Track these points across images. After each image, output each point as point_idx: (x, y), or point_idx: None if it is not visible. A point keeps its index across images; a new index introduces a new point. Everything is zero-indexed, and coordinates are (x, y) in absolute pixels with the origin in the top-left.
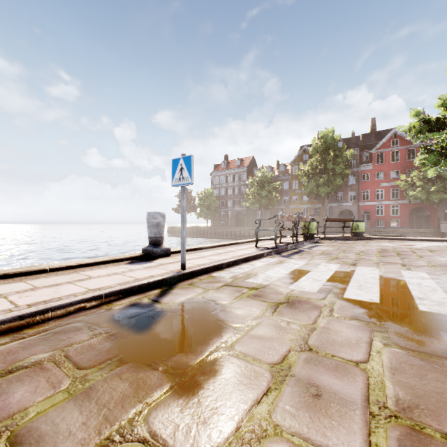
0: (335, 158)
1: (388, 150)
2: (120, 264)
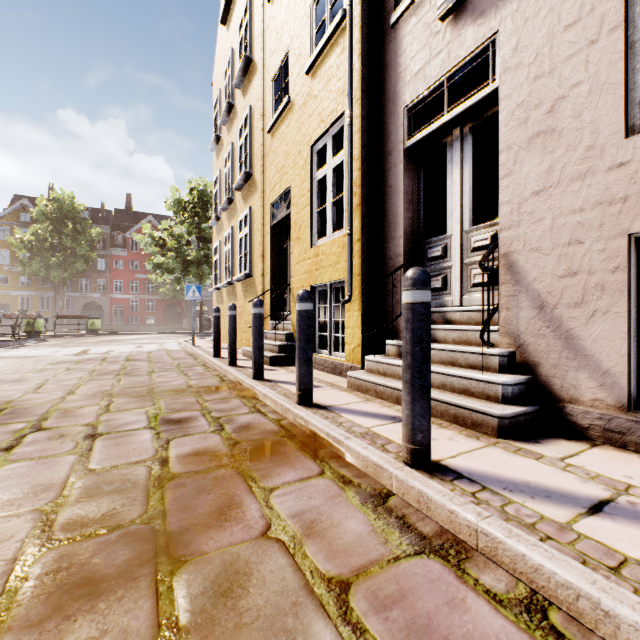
0: (76, 235)
1: None
2: None
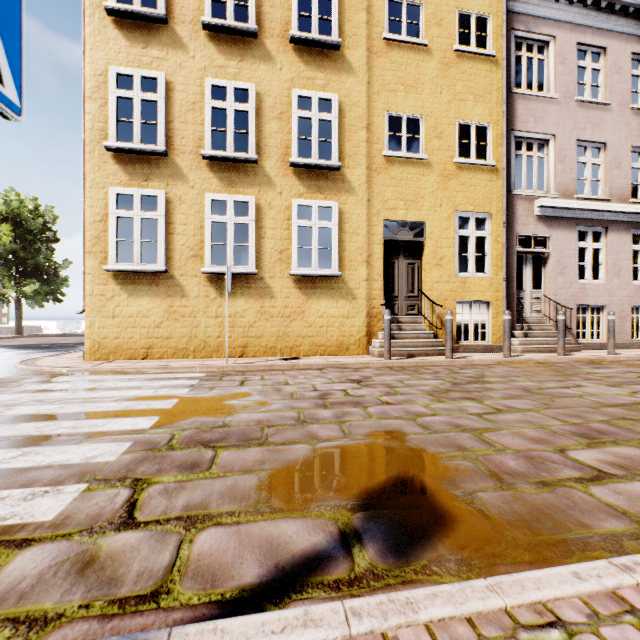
0: None
1: None
2: None
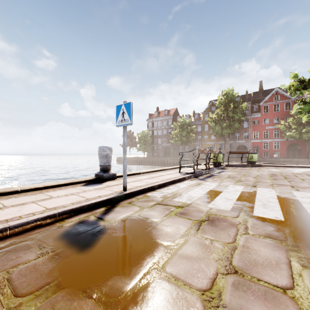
0: (234, 109)
1: (272, 103)
2: (77, 186)
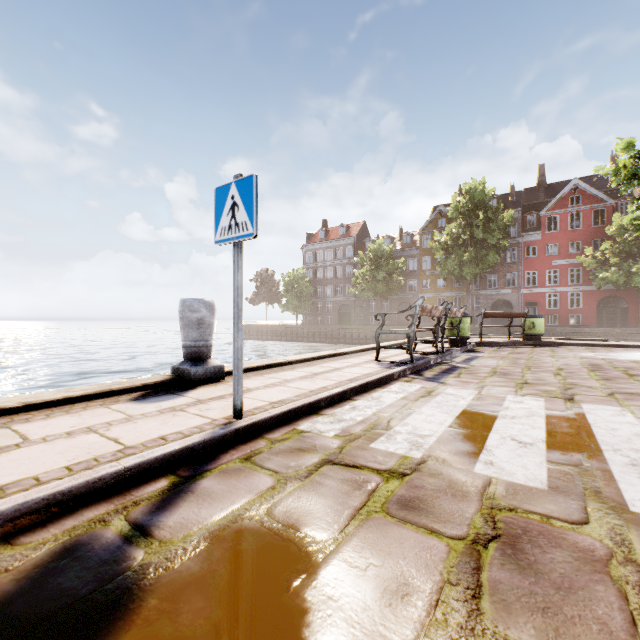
0: (487, 223)
1: (565, 211)
2: (117, 401)
